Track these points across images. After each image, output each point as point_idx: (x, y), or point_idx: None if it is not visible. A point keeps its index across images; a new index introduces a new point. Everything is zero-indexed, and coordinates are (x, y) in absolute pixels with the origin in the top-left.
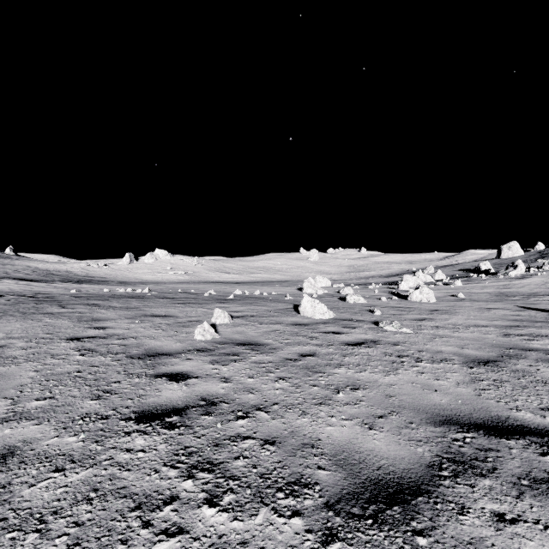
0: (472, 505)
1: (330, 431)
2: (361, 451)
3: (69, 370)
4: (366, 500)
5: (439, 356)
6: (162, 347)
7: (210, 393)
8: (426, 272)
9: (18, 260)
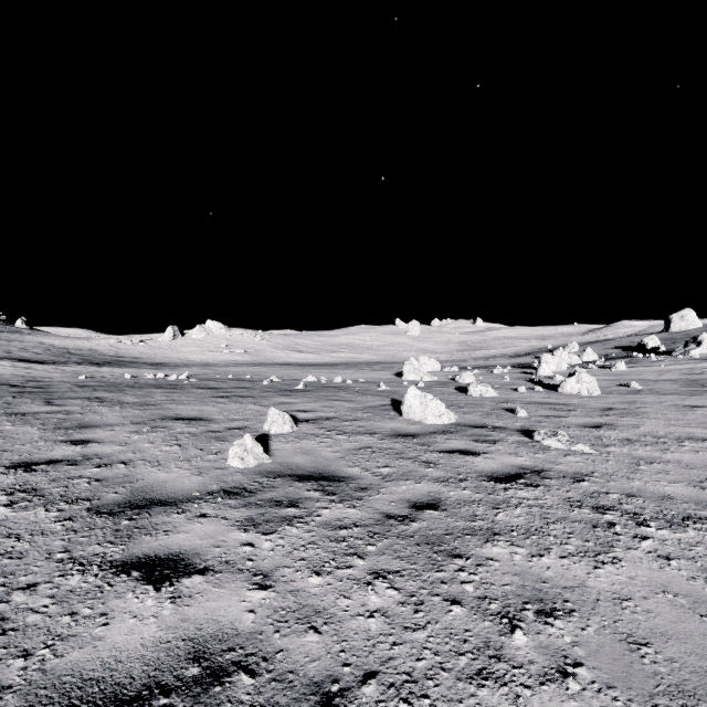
0: None
1: None
2: None
3: None
4: None
5: (673, 509)
6: (164, 486)
7: (219, 629)
8: (568, 350)
9: (30, 335)
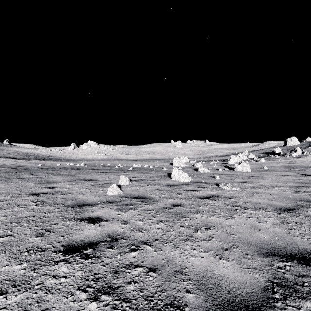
0: None
1: (193, 260)
2: (215, 277)
3: (26, 215)
4: None
5: (258, 206)
6: (87, 200)
7: (114, 231)
8: (243, 154)
9: (11, 147)
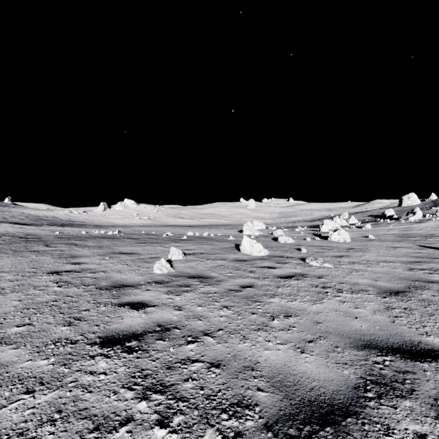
0: (396, 426)
1: (267, 354)
2: (295, 373)
3: (47, 299)
4: (301, 421)
5: (357, 287)
6: (126, 280)
7: (165, 320)
8: (342, 217)
9: (14, 208)
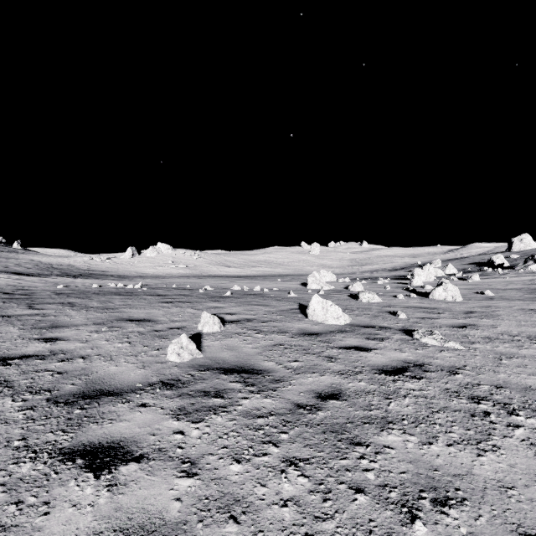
0: None
1: None
2: None
3: None
4: None
5: (535, 399)
6: (113, 378)
7: (148, 518)
8: (433, 266)
9: (23, 254)
